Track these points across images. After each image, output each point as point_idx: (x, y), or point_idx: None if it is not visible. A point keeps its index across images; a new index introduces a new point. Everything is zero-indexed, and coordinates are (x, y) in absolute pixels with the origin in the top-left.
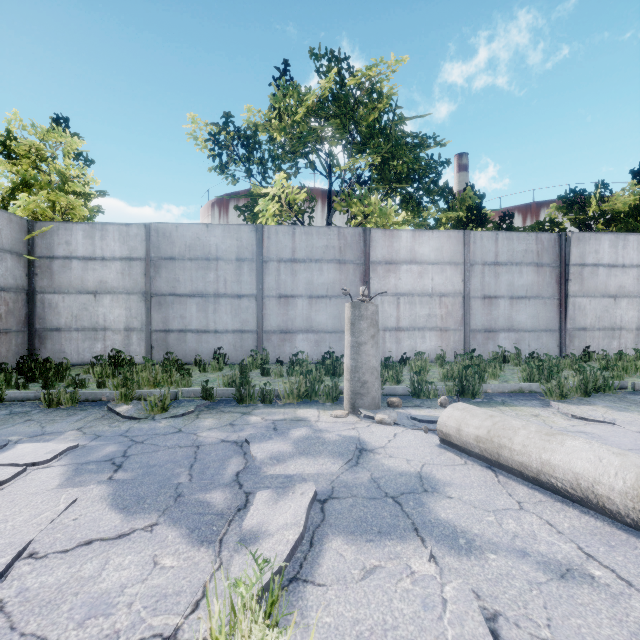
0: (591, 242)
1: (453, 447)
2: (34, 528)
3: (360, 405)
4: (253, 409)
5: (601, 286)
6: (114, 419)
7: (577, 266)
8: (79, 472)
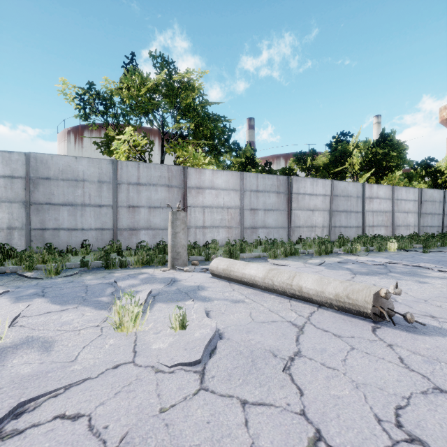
0: (302, 182)
1: (216, 276)
2: (14, 313)
3: (176, 264)
4: (115, 271)
5: (307, 205)
6: (24, 280)
7: (296, 194)
8: (20, 299)
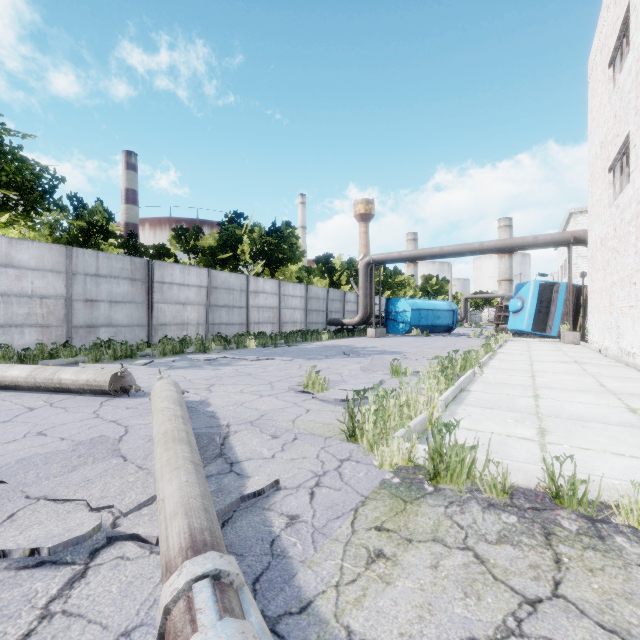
0: (168, 268)
1: None
2: None
3: None
4: None
5: (175, 297)
6: None
7: (159, 283)
8: None
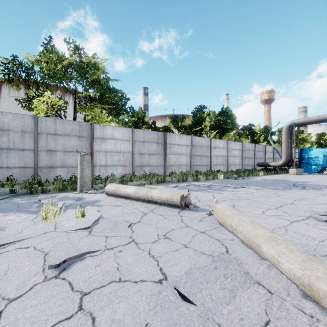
0: (173, 136)
1: (109, 195)
2: None
3: (83, 189)
4: (38, 195)
5: (176, 151)
6: None
7: (169, 144)
8: None
